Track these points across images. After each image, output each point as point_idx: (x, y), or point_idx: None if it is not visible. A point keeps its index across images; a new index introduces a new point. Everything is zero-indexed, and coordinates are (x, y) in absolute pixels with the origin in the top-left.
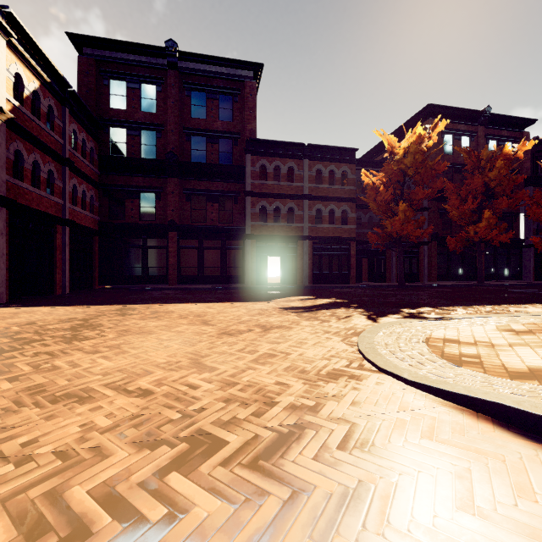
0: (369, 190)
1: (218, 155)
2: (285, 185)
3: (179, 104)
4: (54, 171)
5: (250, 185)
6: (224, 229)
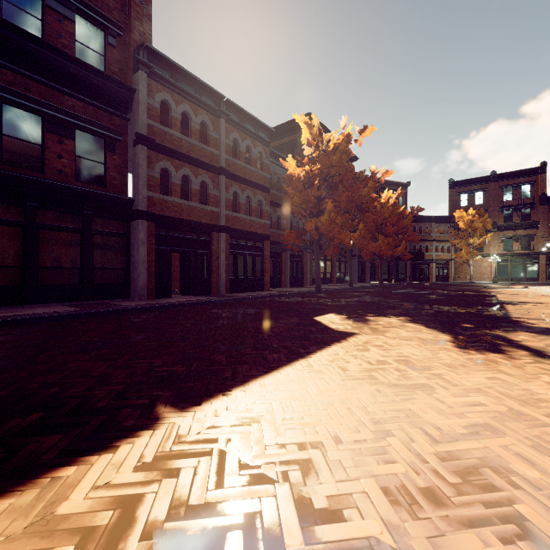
0: (297, 182)
1: (74, 46)
2: (197, 147)
3: None
4: None
5: (146, 127)
6: (93, 193)
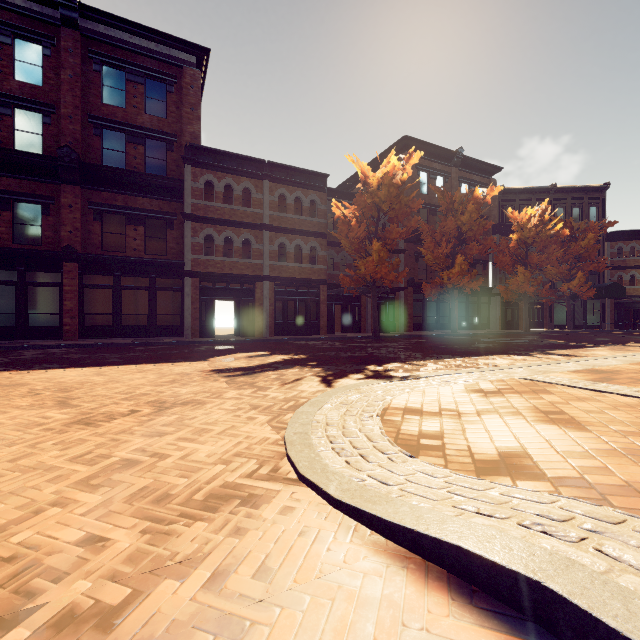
0: (341, 225)
1: (145, 161)
2: (240, 211)
3: (83, 81)
4: None
5: (190, 206)
6: (154, 262)
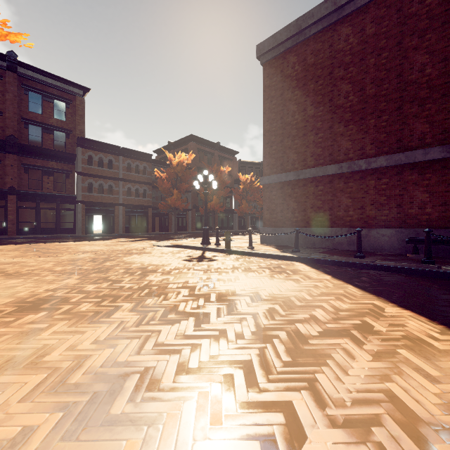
0: (159, 181)
1: (53, 142)
2: (107, 171)
3: (18, 99)
4: None
5: (81, 168)
6: (60, 195)
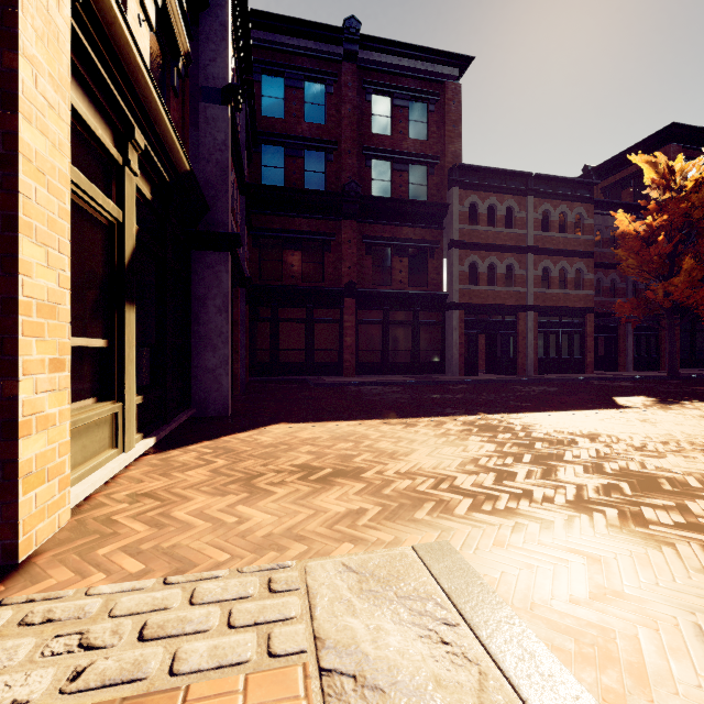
0: (631, 241)
1: (408, 188)
2: (503, 233)
3: (357, 113)
4: (237, 202)
5: (457, 232)
6: (420, 294)
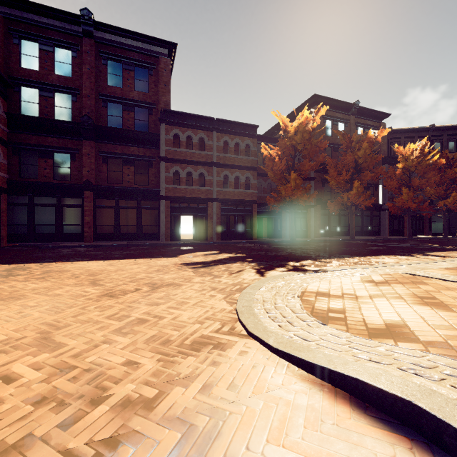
0: (267, 161)
1: (135, 122)
2: (197, 153)
3: (96, 71)
4: None
5: (164, 152)
6: (140, 190)
